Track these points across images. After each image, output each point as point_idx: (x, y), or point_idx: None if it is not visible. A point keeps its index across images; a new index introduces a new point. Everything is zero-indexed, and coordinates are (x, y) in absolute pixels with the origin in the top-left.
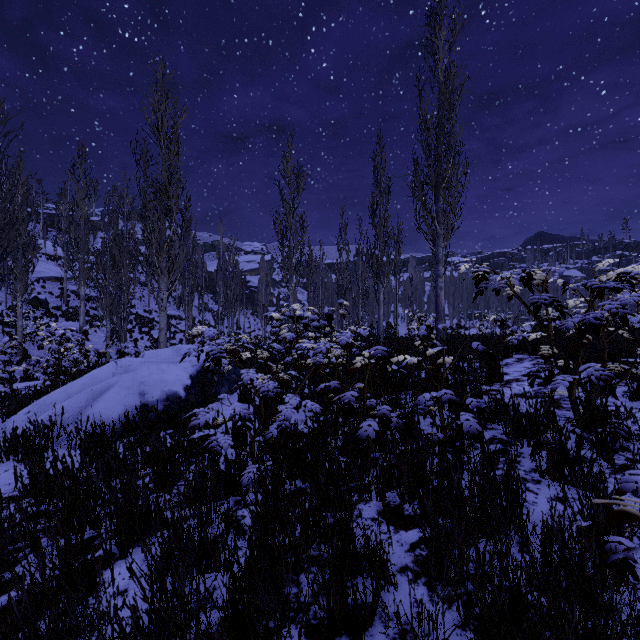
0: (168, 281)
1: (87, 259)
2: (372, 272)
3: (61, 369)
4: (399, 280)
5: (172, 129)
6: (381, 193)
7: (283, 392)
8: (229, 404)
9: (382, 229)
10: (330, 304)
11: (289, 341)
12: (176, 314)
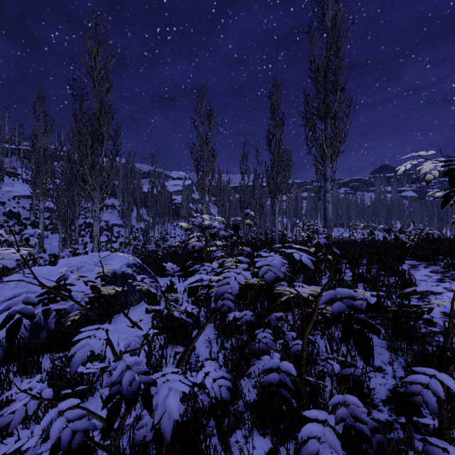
0: (100, 196)
1: (45, 180)
2: (269, 189)
3: (5, 271)
4: (289, 197)
5: (104, 69)
6: (277, 125)
7: (154, 383)
8: (136, 314)
9: (277, 154)
10: (234, 216)
11: (197, 250)
12: (119, 223)
